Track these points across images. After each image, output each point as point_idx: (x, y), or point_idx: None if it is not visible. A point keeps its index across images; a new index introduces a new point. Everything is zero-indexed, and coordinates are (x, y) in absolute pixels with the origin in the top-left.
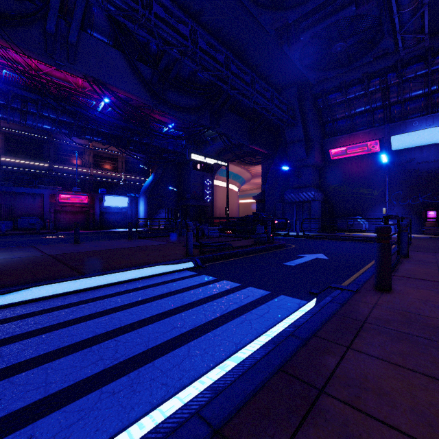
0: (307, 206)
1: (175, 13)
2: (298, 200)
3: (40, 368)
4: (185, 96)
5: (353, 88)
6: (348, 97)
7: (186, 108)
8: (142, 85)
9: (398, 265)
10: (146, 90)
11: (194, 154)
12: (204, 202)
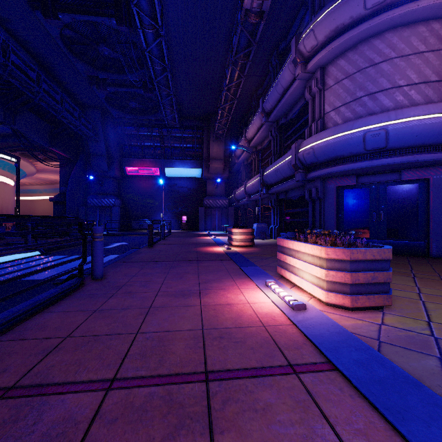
0: (109, 210)
1: None
2: (101, 205)
3: (35, 275)
4: None
5: (143, 128)
6: (139, 133)
7: None
8: None
9: (159, 242)
10: None
11: None
12: None
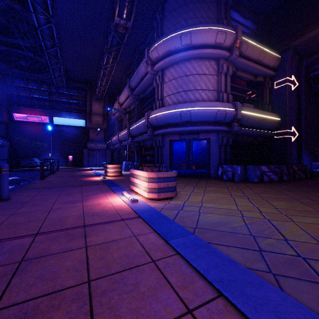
0: None
1: None
2: None
3: None
4: None
5: (32, 83)
6: (29, 87)
7: None
8: None
9: (49, 175)
10: None
11: None
12: None
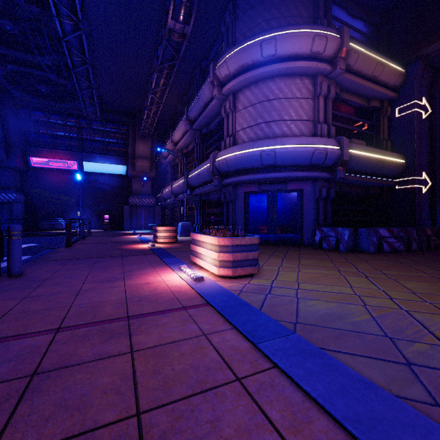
0: (8, 207)
1: None
2: None
3: None
4: None
5: (55, 116)
6: (51, 121)
7: None
8: None
9: (78, 241)
10: None
11: None
12: None
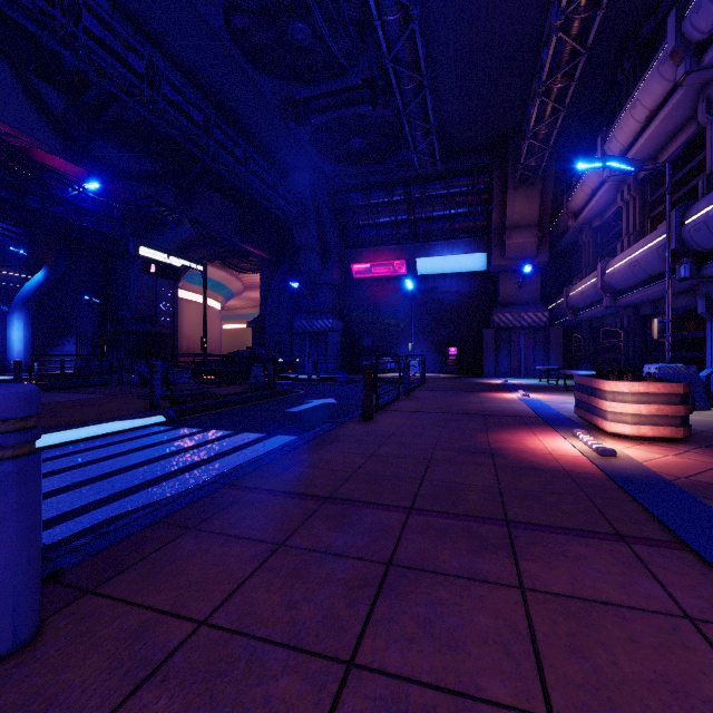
0: (324, 339)
1: (122, 34)
2: (312, 330)
3: None
4: (131, 153)
5: (377, 192)
6: (372, 202)
7: (133, 174)
8: (45, 120)
9: (395, 403)
10: (54, 130)
11: (145, 248)
12: (159, 326)
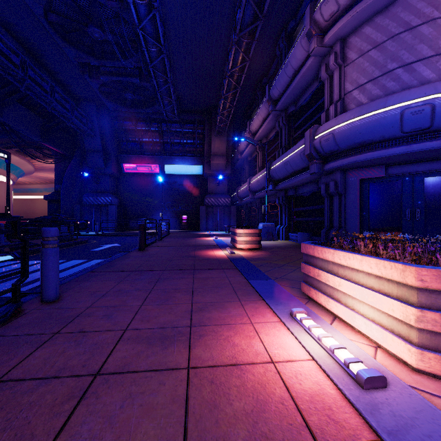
0: (105, 209)
1: None
2: (97, 203)
3: None
4: None
5: (141, 123)
6: (137, 128)
7: None
8: None
9: (154, 243)
10: None
11: None
12: None
